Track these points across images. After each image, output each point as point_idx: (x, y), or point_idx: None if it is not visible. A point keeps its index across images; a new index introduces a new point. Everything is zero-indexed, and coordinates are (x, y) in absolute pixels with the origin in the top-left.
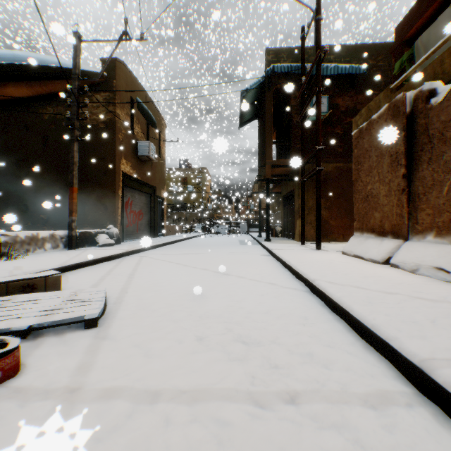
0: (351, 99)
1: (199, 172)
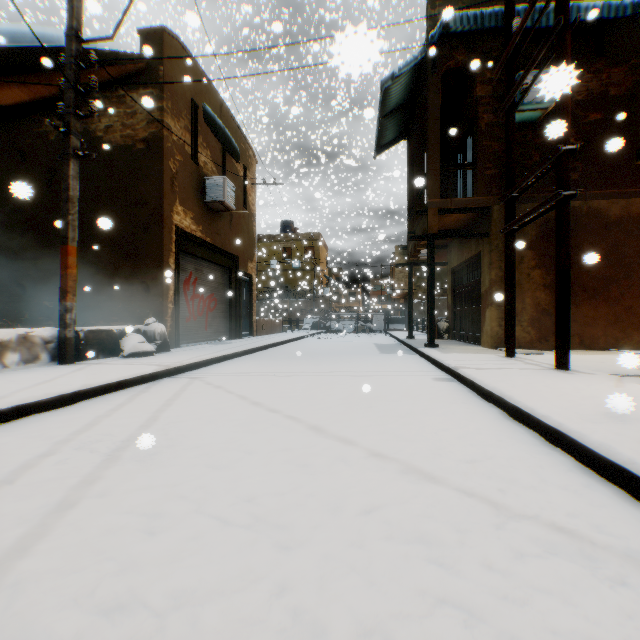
0: (597, 77)
1: (309, 239)
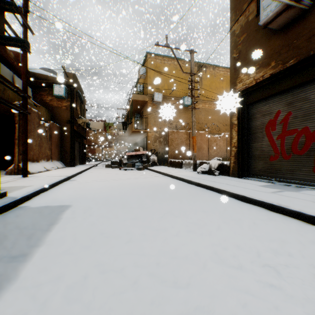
0: None
1: None
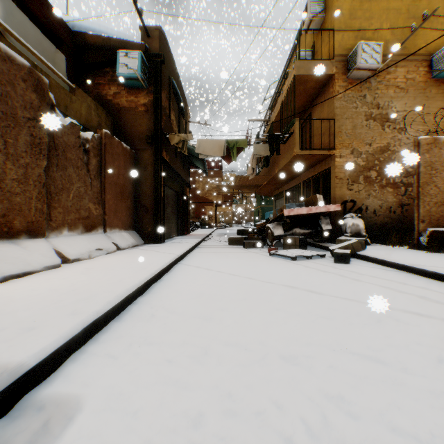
0: None
1: None
